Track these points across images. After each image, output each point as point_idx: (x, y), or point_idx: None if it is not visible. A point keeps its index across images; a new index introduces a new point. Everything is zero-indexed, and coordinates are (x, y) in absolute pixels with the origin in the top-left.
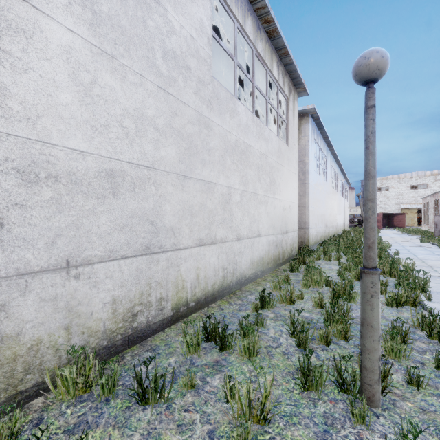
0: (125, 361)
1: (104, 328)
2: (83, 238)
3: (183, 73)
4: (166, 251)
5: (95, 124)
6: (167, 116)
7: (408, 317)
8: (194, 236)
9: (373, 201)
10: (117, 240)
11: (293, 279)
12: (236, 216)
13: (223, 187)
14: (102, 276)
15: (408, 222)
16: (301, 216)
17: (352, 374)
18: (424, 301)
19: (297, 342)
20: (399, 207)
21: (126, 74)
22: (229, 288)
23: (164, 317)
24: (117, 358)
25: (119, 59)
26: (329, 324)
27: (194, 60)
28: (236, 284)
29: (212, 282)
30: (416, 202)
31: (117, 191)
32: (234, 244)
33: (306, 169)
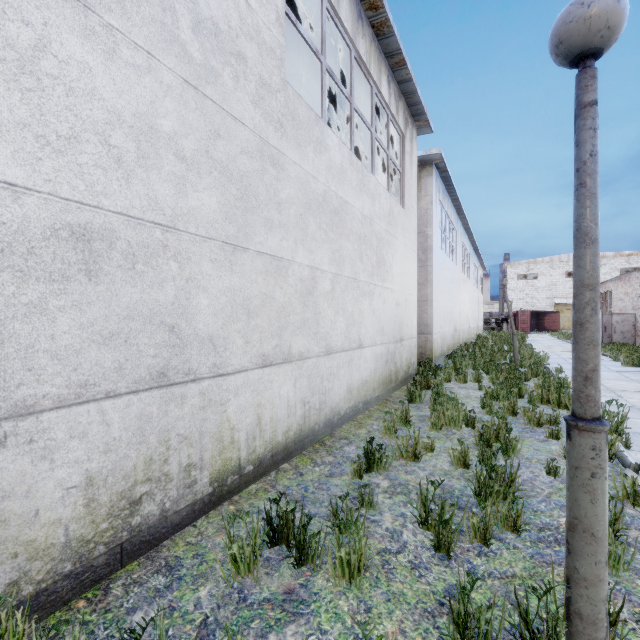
0: (109, 601)
1: (65, 539)
2: (15, 361)
3: (233, 64)
4: (199, 380)
5: (46, 133)
6: (201, 136)
7: None
8: (252, 351)
9: (595, 289)
10: (97, 362)
11: (414, 414)
12: (325, 315)
13: (303, 267)
14: (60, 435)
15: (564, 323)
16: (421, 314)
17: (550, 623)
18: (623, 451)
19: (434, 542)
20: (551, 303)
21: (117, 46)
22: (313, 434)
23: (196, 499)
24: (95, 593)
25: (102, 14)
26: (484, 500)
27: (252, 45)
28: (324, 426)
29: (284, 428)
30: None
31: (97, 268)
32: (321, 361)
33: (428, 245)
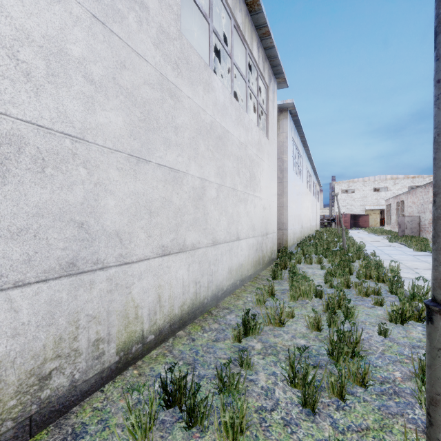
0: None
1: None
2: None
3: (137, 10)
4: (106, 268)
5: None
6: (109, 65)
7: (419, 338)
8: (153, 243)
9: None
10: (4, 255)
11: (277, 288)
12: (212, 215)
13: (195, 178)
14: None
15: (372, 222)
16: (279, 216)
17: None
18: None
19: (301, 400)
20: (363, 209)
21: None
22: (202, 306)
23: (104, 368)
24: None
25: None
26: (336, 359)
27: None
28: (211, 300)
29: (179, 303)
30: (379, 204)
31: (4, 169)
32: (208, 250)
33: (284, 167)
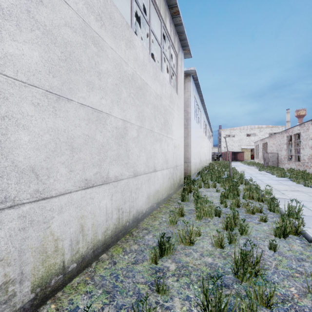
0: None
1: None
2: None
3: None
4: (18, 205)
5: None
6: None
7: (300, 250)
8: (75, 177)
9: None
10: None
11: (185, 209)
12: (133, 152)
13: (118, 119)
14: None
15: (245, 157)
16: (185, 153)
17: None
18: (304, 230)
19: None
20: (240, 148)
21: None
22: (124, 229)
23: (14, 310)
24: None
25: None
26: (242, 279)
27: None
28: (132, 222)
29: (103, 229)
30: (250, 144)
31: None
32: (130, 181)
33: (188, 117)
